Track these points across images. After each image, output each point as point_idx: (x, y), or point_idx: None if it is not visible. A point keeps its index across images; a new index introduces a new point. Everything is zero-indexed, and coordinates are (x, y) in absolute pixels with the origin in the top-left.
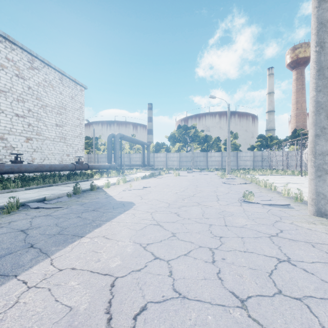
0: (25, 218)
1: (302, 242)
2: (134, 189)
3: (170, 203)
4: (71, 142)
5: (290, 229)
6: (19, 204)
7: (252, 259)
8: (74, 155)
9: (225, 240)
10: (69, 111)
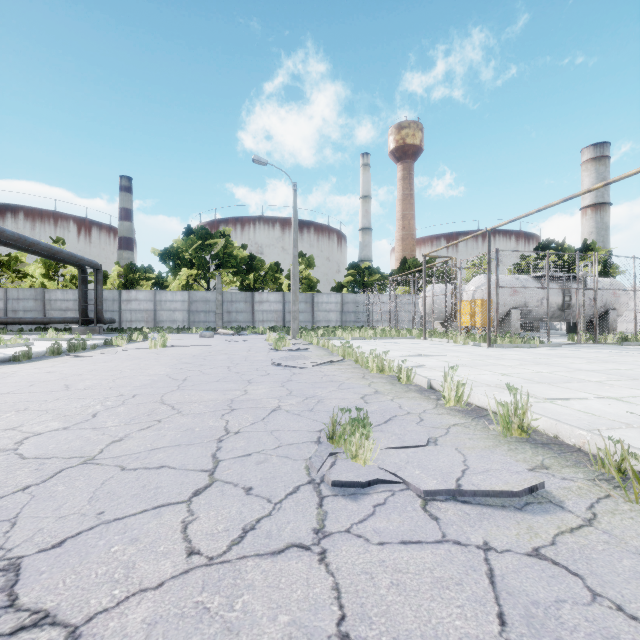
0: None
1: None
2: None
3: None
4: None
5: None
6: None
7: None
8: None
9: None
10: None
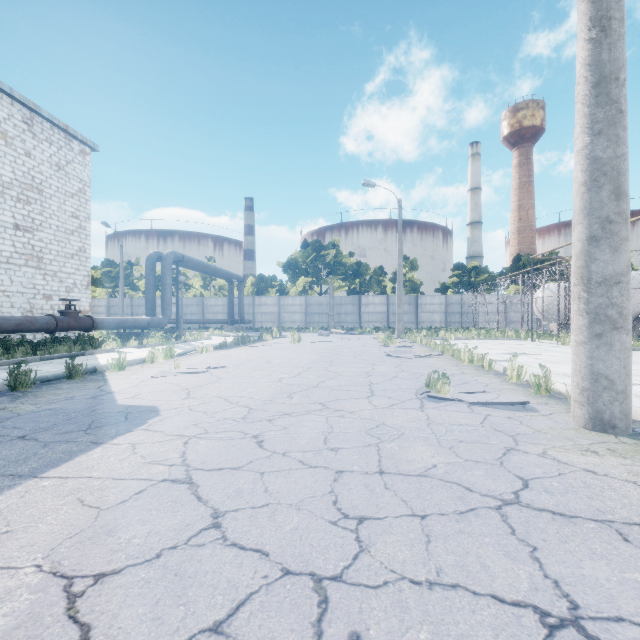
0: None
1: (589, 521)
2: (183, 372)
3: (254, 406)
4: (56, 267)
5: (546, 474)
6: None
7: (457, 628)
8: (64, 296)
9: (374, 531)
10: (51, 198)
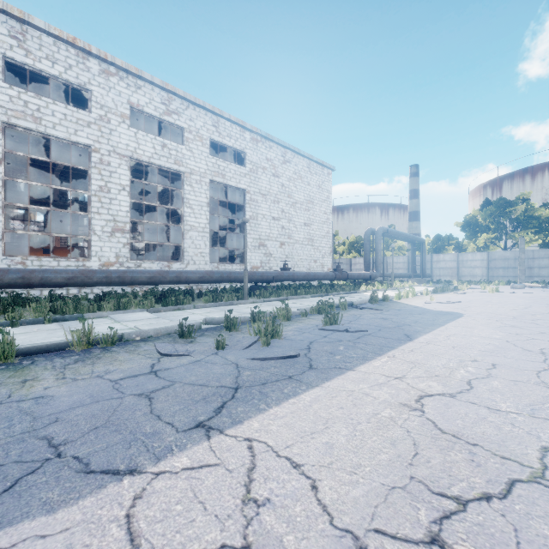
0: (365, 313)
1: None
2: (439, 302)
3: (514, 316)
4: (318, 244)
5: None
6: (346, 304)
7: None
8: (321, 260)
9: None
10: (316, 205)
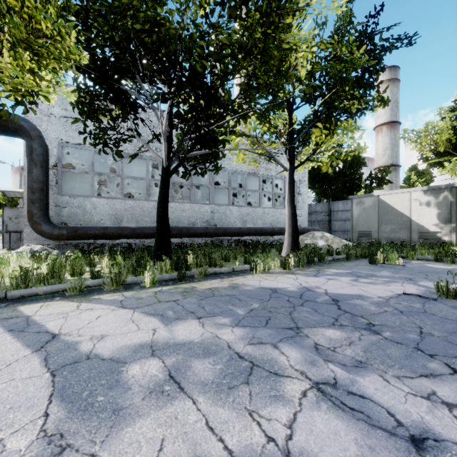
0: None
1: None
2: None
3: None
4: None
5: None
6: None
7: None
8: None
9: None
10: None
